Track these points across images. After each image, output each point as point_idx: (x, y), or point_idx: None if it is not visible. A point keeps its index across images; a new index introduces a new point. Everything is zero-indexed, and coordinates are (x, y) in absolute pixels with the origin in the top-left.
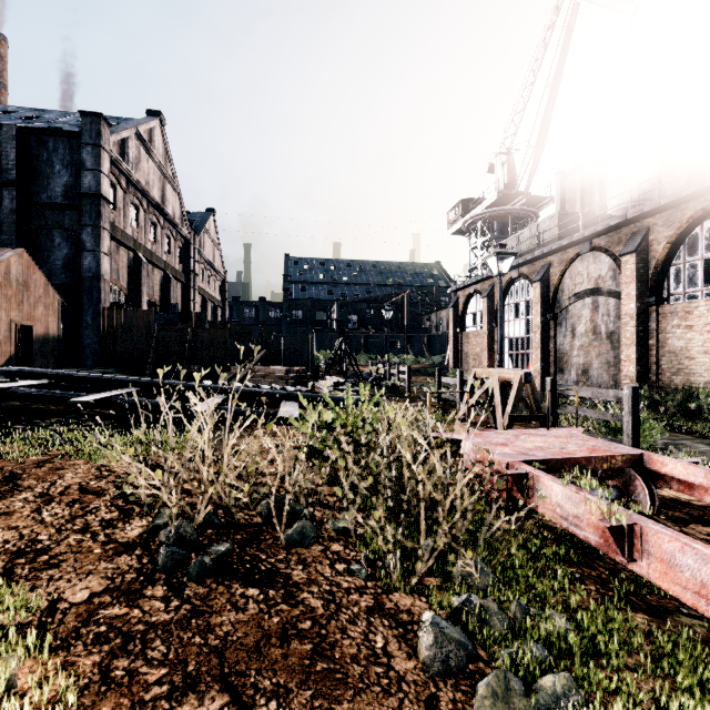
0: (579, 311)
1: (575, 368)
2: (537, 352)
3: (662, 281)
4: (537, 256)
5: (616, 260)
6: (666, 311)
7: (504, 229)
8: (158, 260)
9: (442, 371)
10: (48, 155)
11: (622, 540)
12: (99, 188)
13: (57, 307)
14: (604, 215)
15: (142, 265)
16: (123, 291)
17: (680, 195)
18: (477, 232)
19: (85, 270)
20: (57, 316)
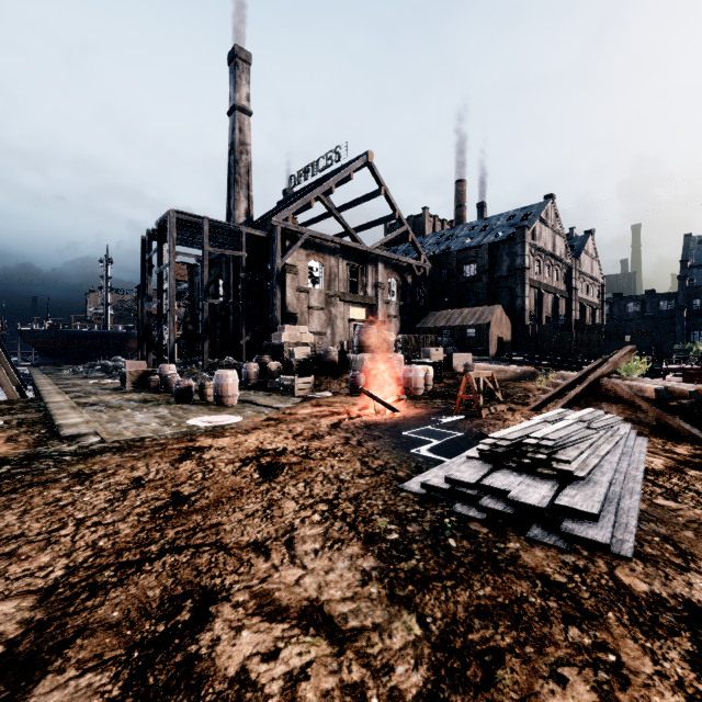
0: None
1: None
2: None
3: None
4: None
5: None
6: None
7: None
8: (550, 288)
9: None
10: (500, 253)
11: None
12: (524, 263)
13: (509, 327)
14: None
15: (542, 296)
16: (532, 313)
17: None
18: None
19: (517, 306)
20: (509, 332)
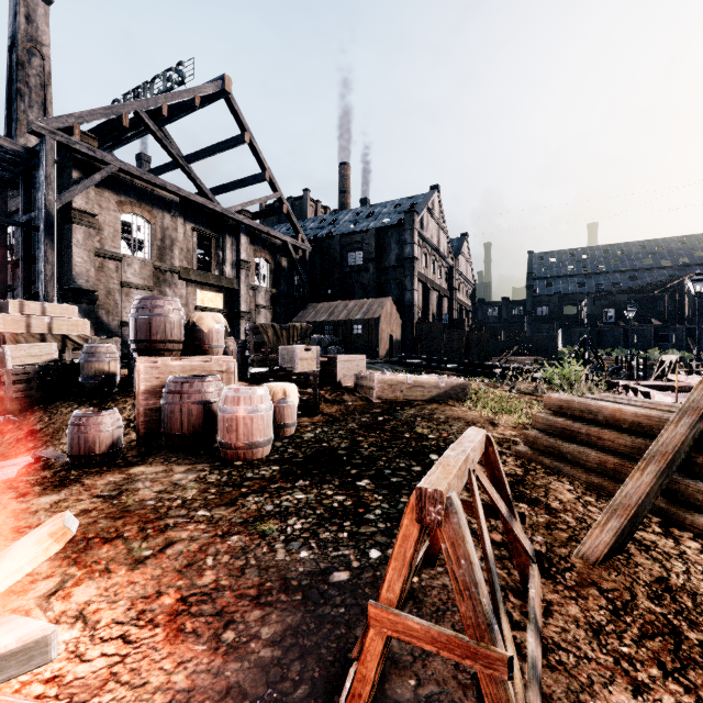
0: None
1: None
2: None
3: None
4: None
5: None
6: None
7: None
8: (435, 285)
9: None
10: (388, 240)
11: (634, 392)
12: (413, 253)
13: (399, 324)
14: None
15: (429, 292)
16: (420, 310)
17: None
18: None
19: (407, 301)
20: (399, 329)
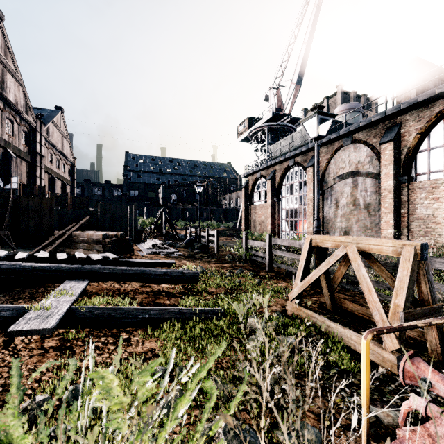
0: (342, 188)
1: (338, 231)
2: (310, 219)
3: (411, 164)
4: (310, 148)
5: (373, 148)
6: (415, 186)
7: (275, 138)
8: None
9: (236, 232)
10: None
11: None
12: None
13: None
14: (350, 124)
15: None
16: None
17: (435, 93)
18: (257, 140)
19: None
20: None
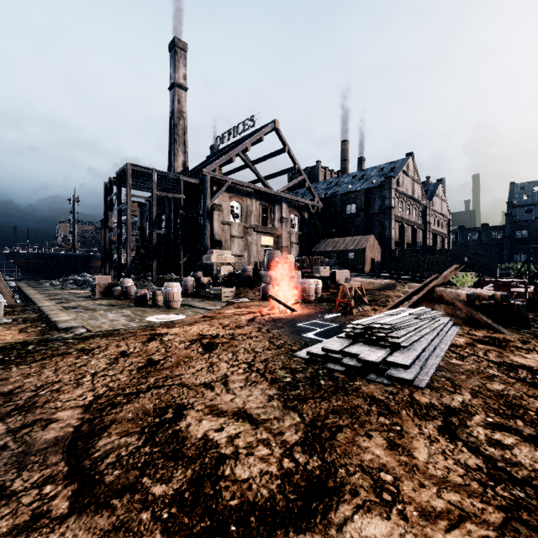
0: None
1: None
2: None
3: None
4: None
5: None
6: None
7: None
8: (410, 222)
9: None
10: (373, 196)
11: None
12: (390, 204)
13: (379, 251)
14: None
15: (404, 228)
16: (397, 240)
17: None
18: None
19: (386, 236)
20: (379, 254)
